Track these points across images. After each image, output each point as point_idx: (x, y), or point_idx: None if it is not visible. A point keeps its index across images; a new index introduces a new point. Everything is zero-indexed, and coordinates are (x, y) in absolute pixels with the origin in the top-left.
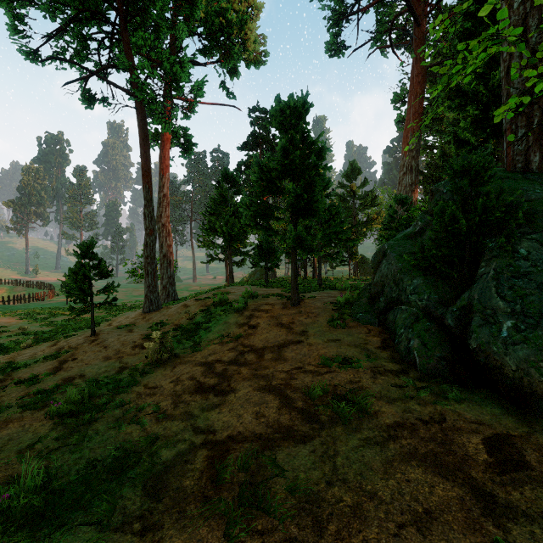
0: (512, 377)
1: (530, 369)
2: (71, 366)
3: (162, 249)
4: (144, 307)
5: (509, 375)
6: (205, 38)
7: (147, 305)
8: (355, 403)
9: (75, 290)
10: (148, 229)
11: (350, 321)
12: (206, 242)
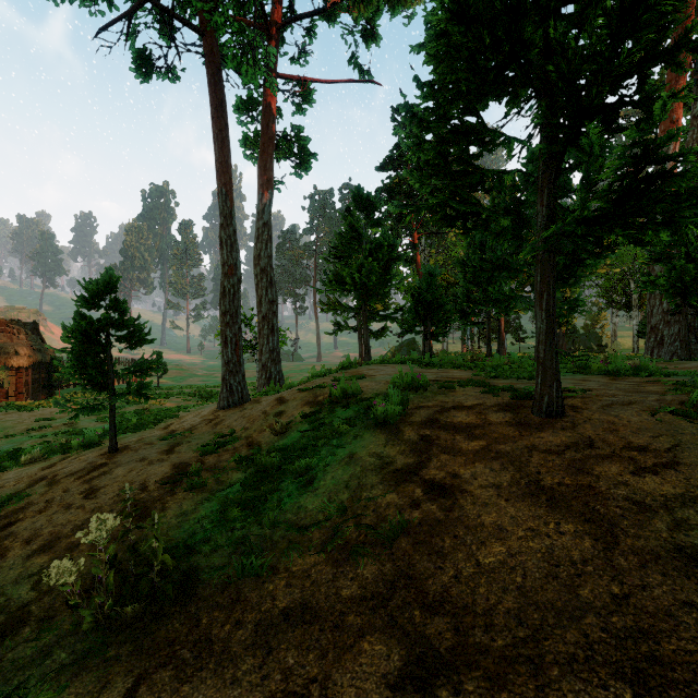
0: None
1: None
2: None
3: (261, 308)
4: (220, 399)
5: None
6: None
7: (224, 396)
8: None
9: (74, 367)
10: (225, 265)
11: None
12: (331, 303)
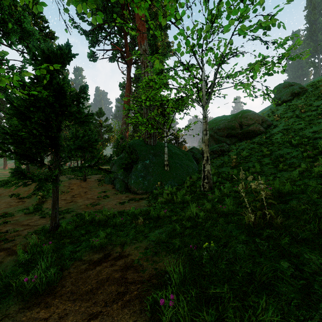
0: (132, 189)
1: (134, 187)
2: None
3: None
4: None
5: (132, 189)
6: None
7: None
8: (107, 196)
9: None
10: None
11: (104, 184)
12: None
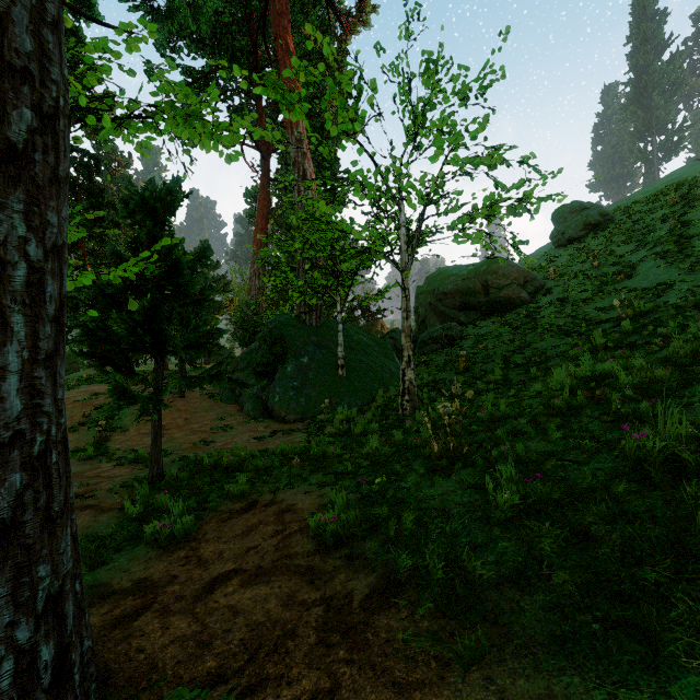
0: (277, 412)
1: (281, 409)
2: None
3: None
4: None
5: (276, 412)
6: None
7: None
8: (230, 427)
9: None
10: None
11: (221, 403)
12: None
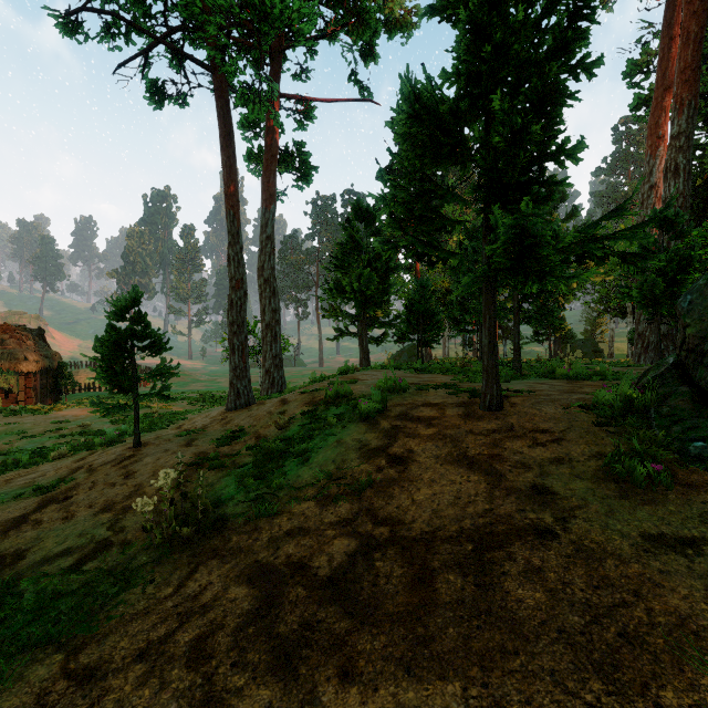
0: None
1: None
2: (39, 520)
3: (264, 316)
4: (228, 401)
5: None
6: (327, 2)
7: (231, 399)
8: None
9: (105, 373)
10: (233, 280)
11: (678, 464)
12: (333, 310)
